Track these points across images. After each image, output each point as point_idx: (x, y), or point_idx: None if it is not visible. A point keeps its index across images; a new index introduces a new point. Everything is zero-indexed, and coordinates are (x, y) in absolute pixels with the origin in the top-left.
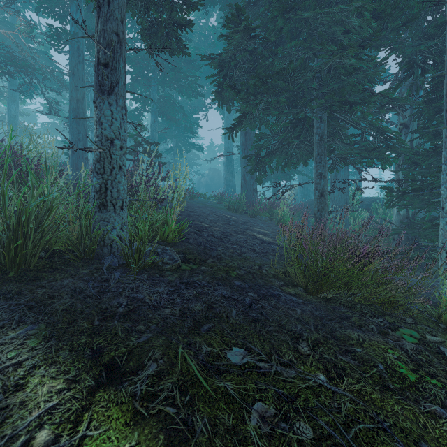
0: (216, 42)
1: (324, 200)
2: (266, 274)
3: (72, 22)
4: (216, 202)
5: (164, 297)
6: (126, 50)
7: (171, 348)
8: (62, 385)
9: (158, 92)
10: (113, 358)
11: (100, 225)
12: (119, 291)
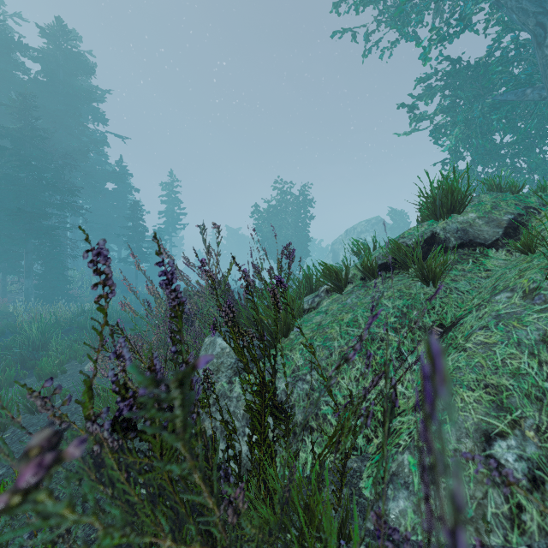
0: None
1: (5, 288)
2: None
3: None
4: None
5: None
6: None
7: None
8: None
9: None
10: None
11: None
12: None
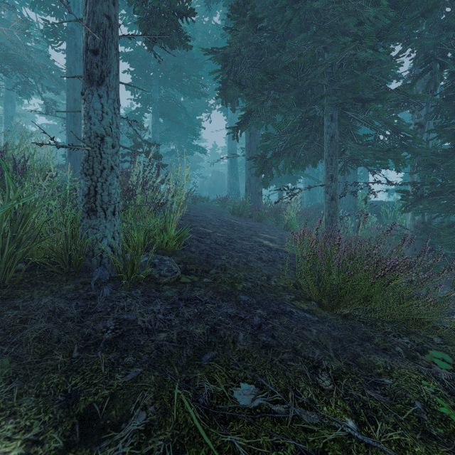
0: (219, 41)
1: (335, 204)
2: (275, 287)
3: (69, 18)
4: (220, 206)
5: (160, 318)
6: (119, 36)
7: (165, 388)
8: (18, 450)
9: (159, 92)
10: (91, 405)
11: (88, 234)
12: (106, 311)
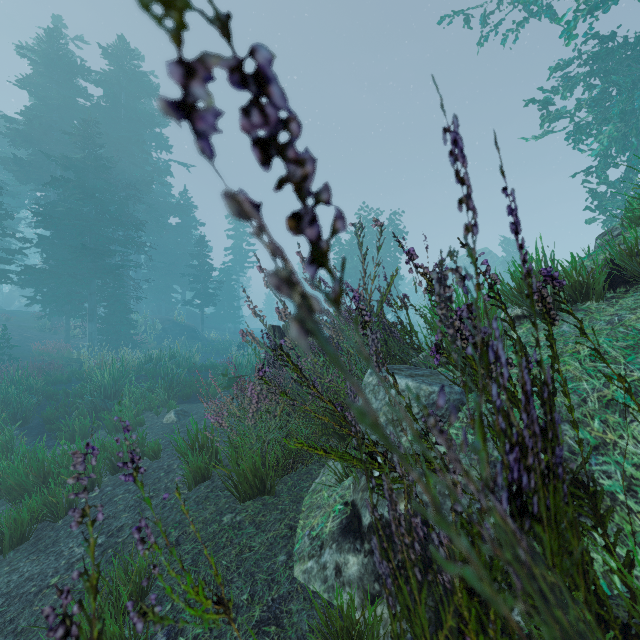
0: None
1: (68, 332)
2: (29, 356)
3: None
4: (34, 320)
5: None
6: None
7: None
8: None
9: None
10: None
11: None
12: None
